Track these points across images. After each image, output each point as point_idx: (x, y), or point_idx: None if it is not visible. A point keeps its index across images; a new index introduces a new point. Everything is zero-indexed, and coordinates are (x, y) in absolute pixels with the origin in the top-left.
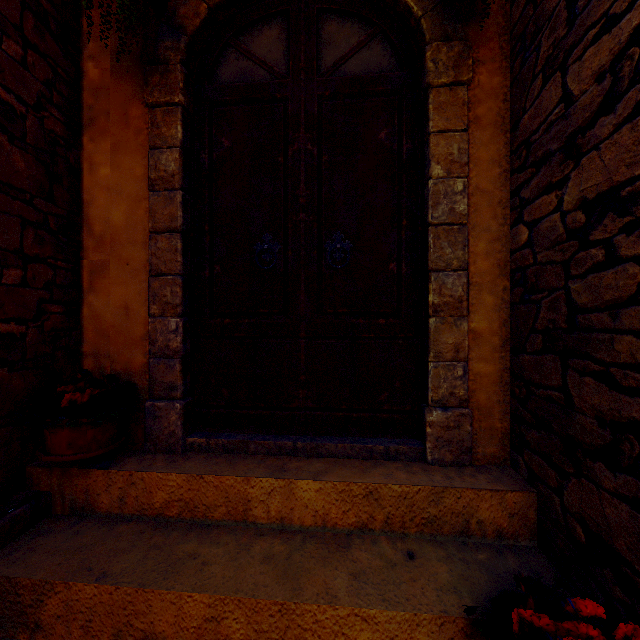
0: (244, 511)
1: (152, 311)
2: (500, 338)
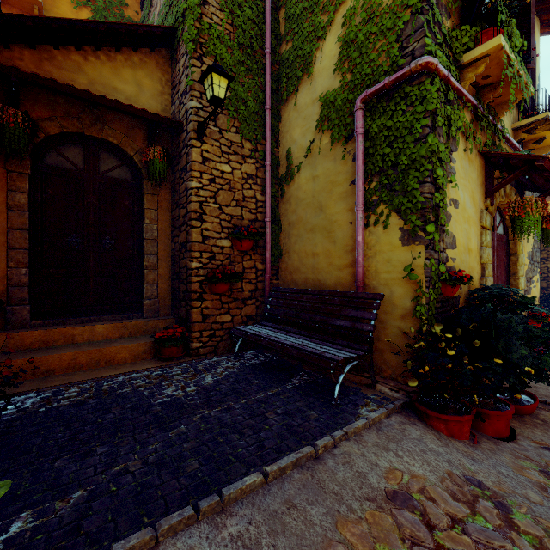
0: (72, 340)
1: (10, 265)
2: (168, 276)
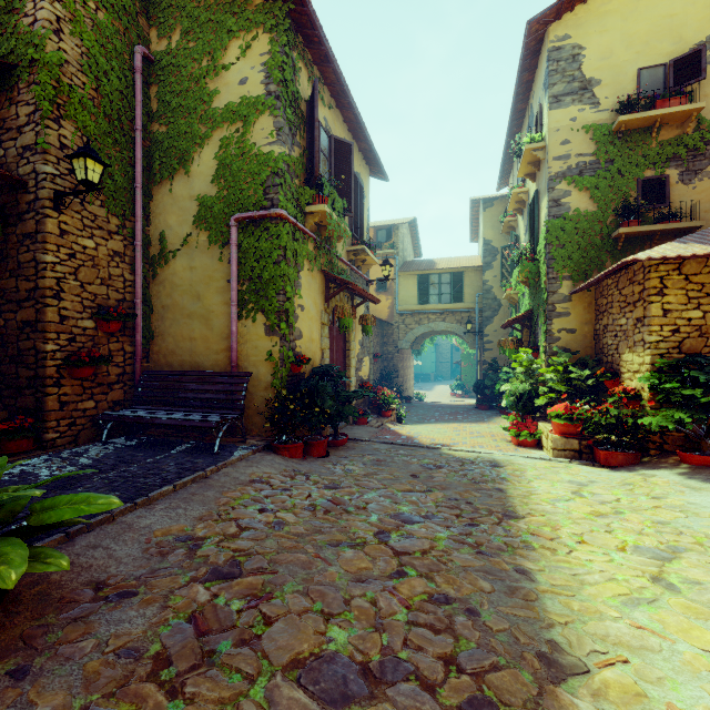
0: None
1: None
2: None
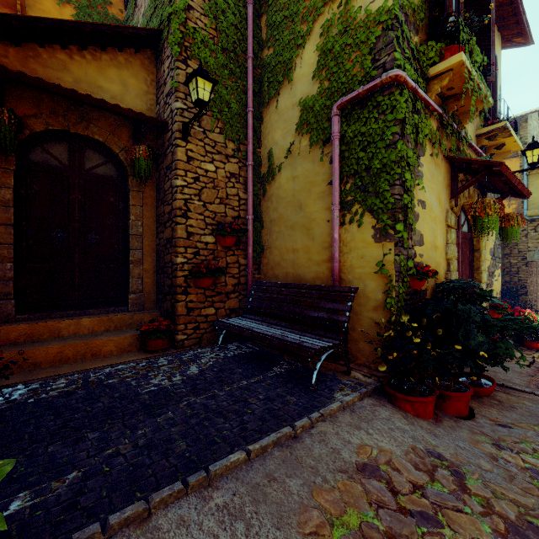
0: (58, 333)
1: None
2: (153, 271)
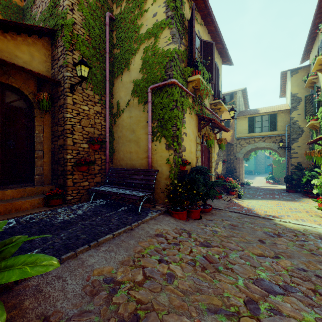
0: None
1: None
2: (49, 162)
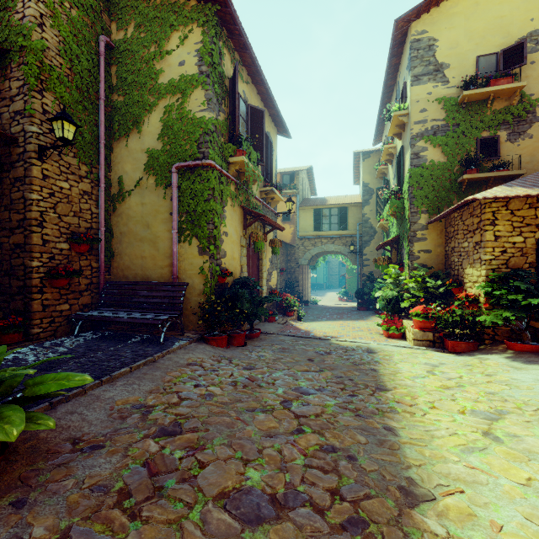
0: None
1: None
2: None
